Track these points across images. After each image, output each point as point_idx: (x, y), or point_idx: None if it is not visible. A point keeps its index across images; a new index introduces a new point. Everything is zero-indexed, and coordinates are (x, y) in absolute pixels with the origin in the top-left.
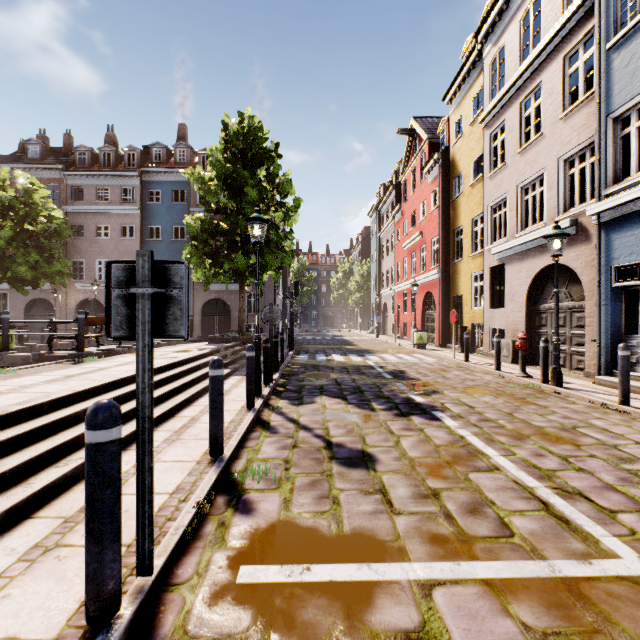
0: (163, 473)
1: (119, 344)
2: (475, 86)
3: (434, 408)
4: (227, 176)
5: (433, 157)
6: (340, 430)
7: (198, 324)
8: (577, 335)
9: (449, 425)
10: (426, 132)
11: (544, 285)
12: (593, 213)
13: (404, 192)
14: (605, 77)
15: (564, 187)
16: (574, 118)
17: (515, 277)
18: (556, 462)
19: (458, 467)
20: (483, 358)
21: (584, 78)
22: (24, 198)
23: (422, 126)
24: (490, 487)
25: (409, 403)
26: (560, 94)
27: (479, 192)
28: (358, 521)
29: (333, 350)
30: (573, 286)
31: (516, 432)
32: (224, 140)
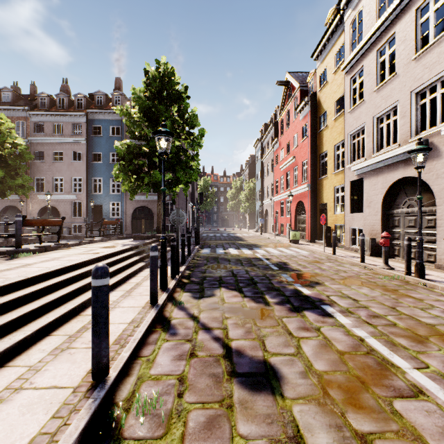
0: (23, 413)
1: (57, 241)
2: (337, 44)
3: (322, 301)
4: (147, 110)
5: (304, 100)
6: (238, 330)
7: (129, 225)
8: (427, 234)
9: (343, 323)
10: (298, 82)
11: (397, 194)
12: None
13: (281, 128)
14: None
15: (416, 115)
16: (426, 58)
17: (372, 188)
18: None
19: (376, 389)
20: (345, 251)
21: (434, 24)
22: None
23: (295, 78)
24: (430, 430)
25: (298, 296)
26: (412, 40)
27: (340, 124)
28: None
29: (229, 244)
30: (423, 194)
31: (412, 332)
32: (145, 83)
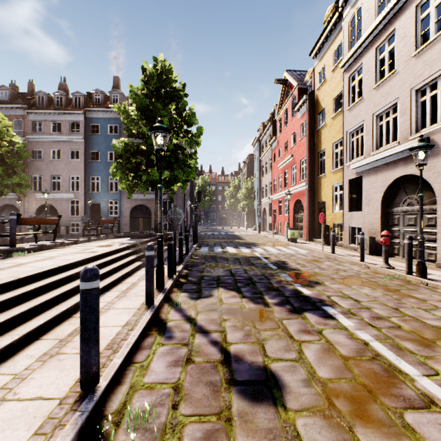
0: (2, 428)
1: (53, 240)
2: (336, 41)
3: (323, 302)
4: (144, 107)
5: (302, 98)
6: (237, 333)
7: (127, 223)
8: (428, 233)
9: (345, 325)
10: (296, 80)
11: (396, 192)
12: None
13: (279, 127)
14: None
15: (416, 112)
16: (426, 54)
17: (371, 186)
18: None
19: (384, 399)
20: (344, 250)
21: (435, 20)
22: None
23: (293, 76)
24: None
25: (298, 296)
26: (413, 36)
27: (339, 122)
28: None
29: (227, 243)
30: (423, 193)
31: (417, 335)
32: (143, 81)
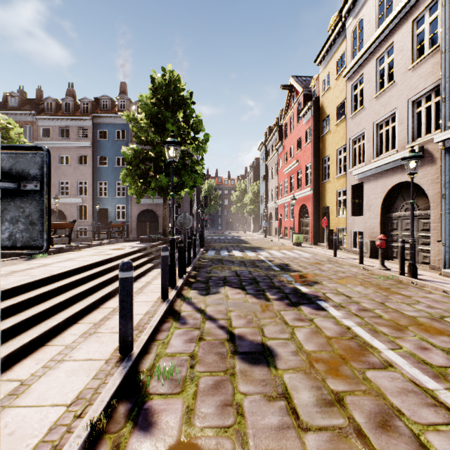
0: (69, 376)
1: (68, 243)
2: (339, 50)
3: (318, 298)
4: (153, 116)
5: (307, 104)
6: (241, 320)
7: (134, 228)
8: (423, 236)
9: (334, 315)
10: (301, 87)
11: (395, 198)
12: (440, 140)
13: (285, 132)
14: (449, 32)
15: (412, 122)
16: (421, 68)
17: (372, 192)
18: (442, 357)
19: (353, 363)
20: (346, 254)
21: (429, 36)
22: (3, 134)
23: (298, 82)
24: (391, 390)
25: (296, 293)
26: (409, 50)
27: (342, 129)
28: (264, 442)
29: (233, 247)
30: (419, 199)
31: (394, 322)
32: (151, 90)
